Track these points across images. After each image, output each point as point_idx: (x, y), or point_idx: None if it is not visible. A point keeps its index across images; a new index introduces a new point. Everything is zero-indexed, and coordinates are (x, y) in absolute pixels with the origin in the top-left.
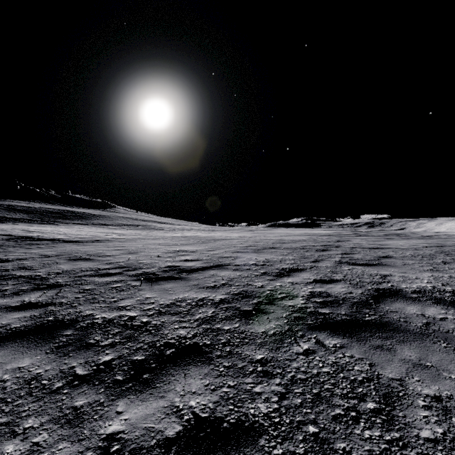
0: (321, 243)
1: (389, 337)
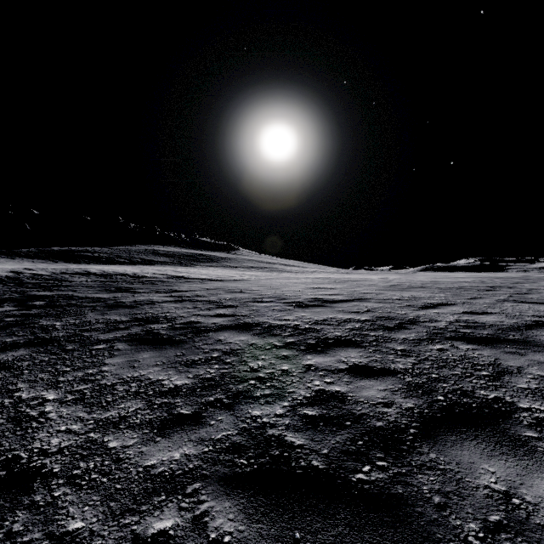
0: (489, 284)
1: (525, 348)
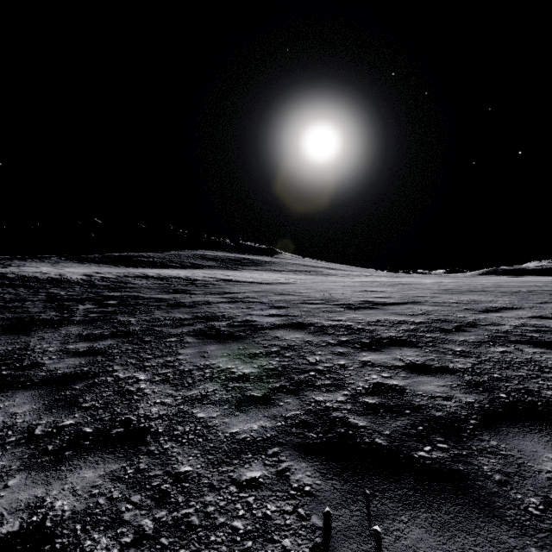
0: None
1: None
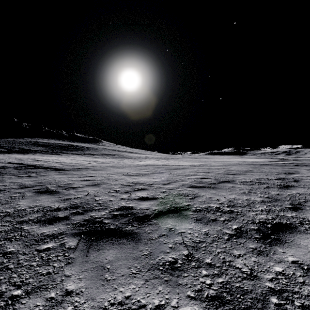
0: (273, 175)
1: None
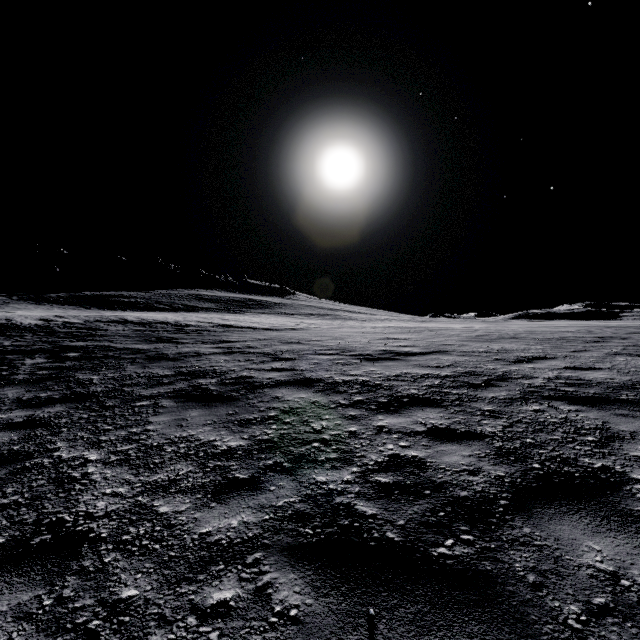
0: (598, 334)
1: None
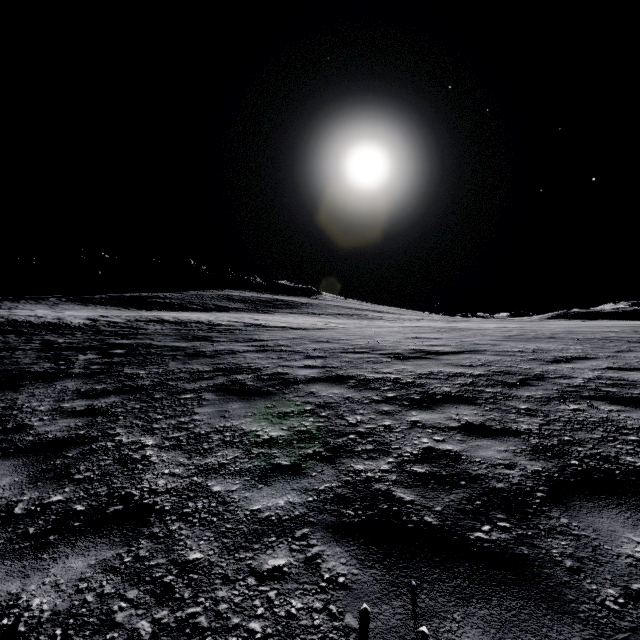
0: None
1: None
